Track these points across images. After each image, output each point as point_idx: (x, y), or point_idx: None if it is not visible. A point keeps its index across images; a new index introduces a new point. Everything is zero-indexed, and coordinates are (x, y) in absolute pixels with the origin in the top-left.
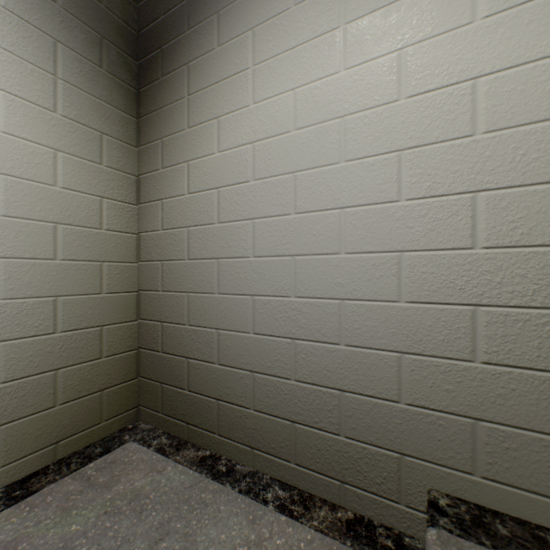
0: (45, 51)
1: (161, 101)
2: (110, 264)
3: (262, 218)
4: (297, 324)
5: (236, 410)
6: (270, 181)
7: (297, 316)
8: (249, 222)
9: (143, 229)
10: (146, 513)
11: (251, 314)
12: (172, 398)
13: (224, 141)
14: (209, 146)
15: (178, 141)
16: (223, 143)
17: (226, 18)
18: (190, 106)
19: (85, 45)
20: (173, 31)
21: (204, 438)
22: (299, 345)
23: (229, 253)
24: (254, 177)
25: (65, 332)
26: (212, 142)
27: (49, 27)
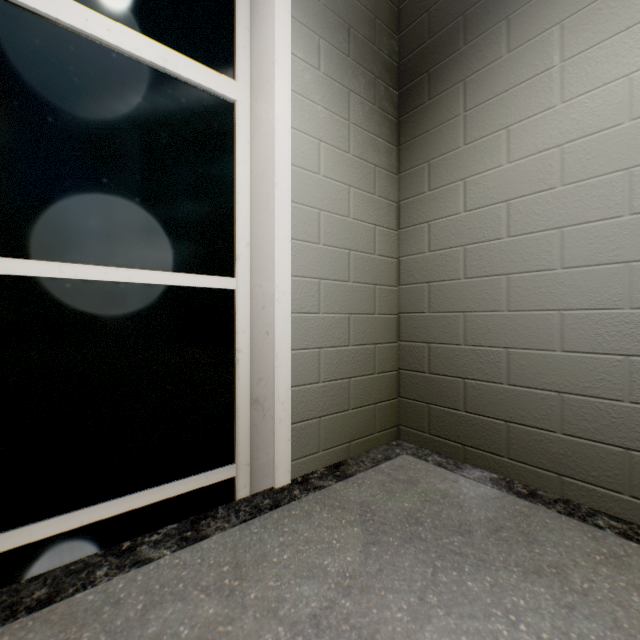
0: (343, 102)
1: (426, 125)
2: (379, 287)
3: (575, 225)
4: (633, 339)
5: (534, 433)
6: (587, 184)
7: (633, 330)
8: (554, 231)
9: (404, 253)
10: (466, 508)
11: (557, 331)
12: (441, 418)
13: (516, 150)
14: (493, 159)
15: (450, 161)
16: (514, 153)
17: (519, 21)
18: (466, 122)
19: (365, 89)
20: (443, 52)
21: (486, 461)
22: (636, 362)
23: (524, 268)
24: (562, 182)
25: (354, 346)
26: (498, 154)
27: (345, 80)
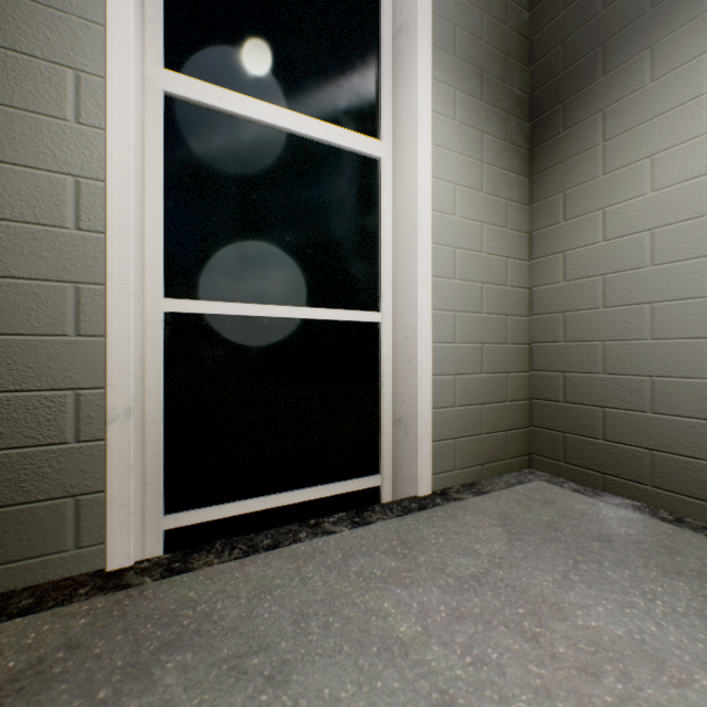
0: (476, 144)
1: (561, 156)
2: (511, 317)
3: None
4: None
5: (681, 461)
6: None
7: None
8: (704, 259)
9: (536, 283)
10: (605, 525)
11: (706, 359)
12: (578, 447)
13: (661, 179)
14: (636, 188)
15: (587, 190)
16: (658, 181)
17: (664, 49)
18: (605, 152)
19: (497, 127)
20: (579, 82)
21: (627, 489)
22: None
23: (670, 296)
24: None
25: (486, 374)
26: (641, 183)
27: (478, 123)
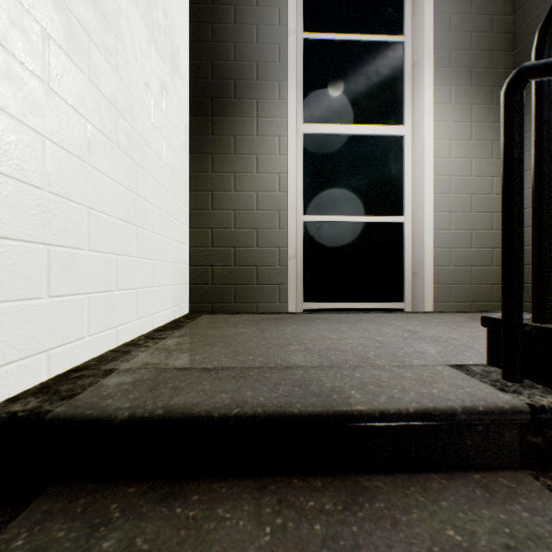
0: (467, 113)
1: None
2: (496, 214)
3: None
4: None
5: None
6: None
7: None
8: None
9: None
10: None
11: None
12: None
13: None
14: None
15: None
16: None
17: None
18: None
19: (483, 98)
20: None
21: None
22: None
23: None
24: None
25: (475, 248)
26: None
27: (468, 100)
